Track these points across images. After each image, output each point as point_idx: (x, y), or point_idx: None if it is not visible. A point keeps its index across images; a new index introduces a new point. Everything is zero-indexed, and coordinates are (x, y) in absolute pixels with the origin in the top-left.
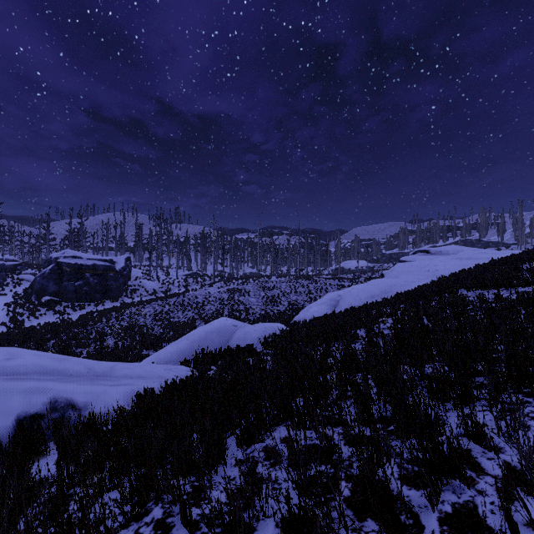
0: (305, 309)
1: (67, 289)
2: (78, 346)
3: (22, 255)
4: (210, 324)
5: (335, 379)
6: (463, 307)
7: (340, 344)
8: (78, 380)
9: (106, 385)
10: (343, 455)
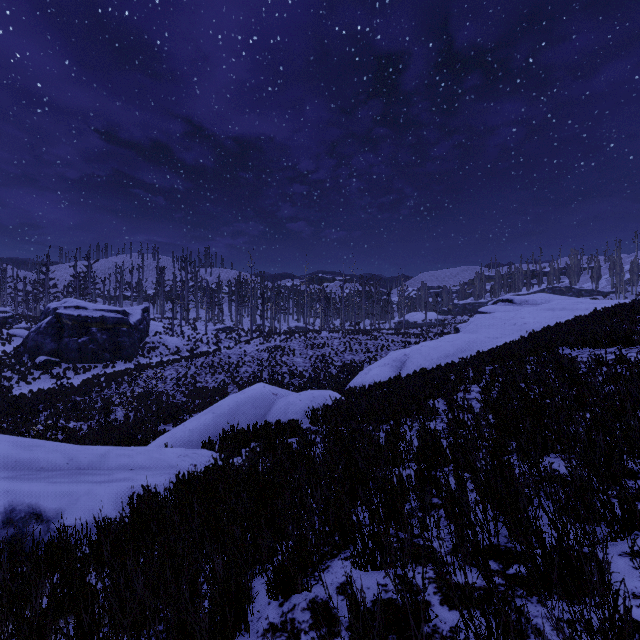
0: (364, 372)
1: (68, 347)
2: (79, 419)
3: (15, 305)
4: (243, 393)
5: (414, 478)
6: (576, 371)
7: (413, 421)
8: (51, 477)
9: (91, 482)
10: (441, 625)
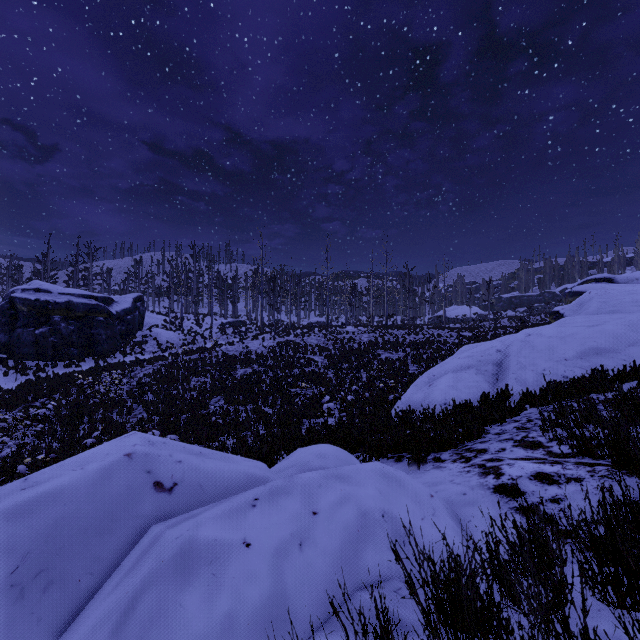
0: (422, 381)
1: (21, 339)
2: None
3: None
4: (13, 490)
5: None
6: None
7: None
8: None
9: None
10: None
